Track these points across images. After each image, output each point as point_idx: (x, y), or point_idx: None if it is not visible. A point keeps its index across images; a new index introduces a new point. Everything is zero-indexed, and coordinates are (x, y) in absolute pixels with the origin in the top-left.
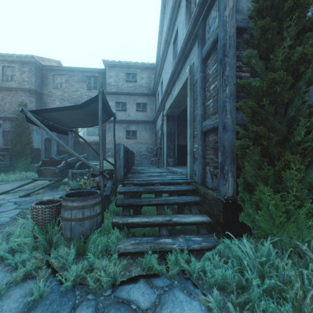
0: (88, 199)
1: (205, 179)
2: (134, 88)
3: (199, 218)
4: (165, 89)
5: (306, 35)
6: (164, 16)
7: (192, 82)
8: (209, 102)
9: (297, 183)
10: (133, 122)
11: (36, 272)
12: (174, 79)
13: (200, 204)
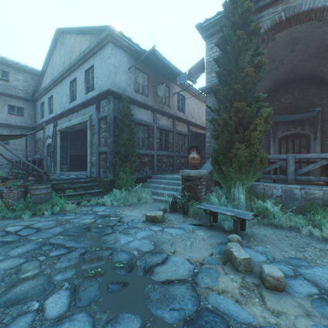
0: (49, 184)
1: (100, 174)
2: (6, 88)
3: (99, 190)
4: (61, 112)
5: (132, 131)
6: (56, 46)
7: (92, 124)
8: (102, 140)
9: (129, 171)
10: (4, 126)
11: (31, 216)
12: (73, 111)
13: (98, 186)
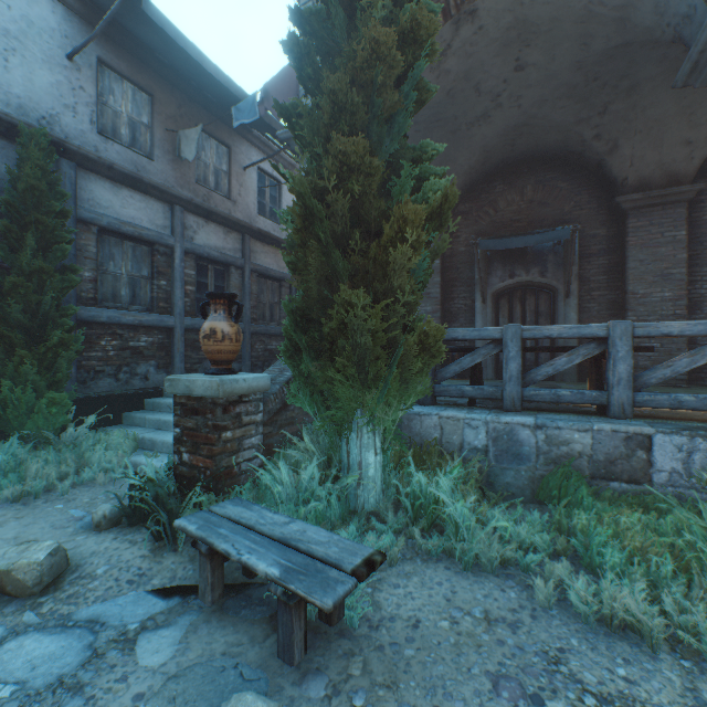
0: None
1: None
2: None
3: None
4: None
5: (58, 247)
6: None
7: None
8: None
9: (38, 377)
10: None
11: None
12: None
13: None
